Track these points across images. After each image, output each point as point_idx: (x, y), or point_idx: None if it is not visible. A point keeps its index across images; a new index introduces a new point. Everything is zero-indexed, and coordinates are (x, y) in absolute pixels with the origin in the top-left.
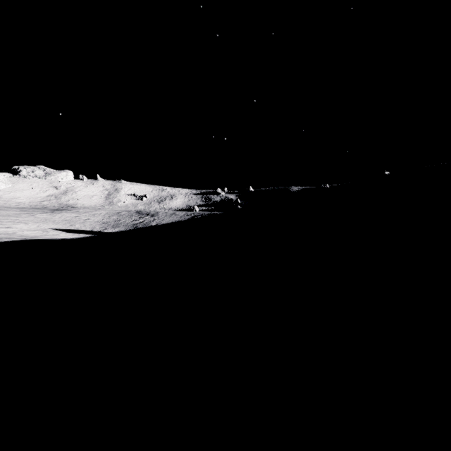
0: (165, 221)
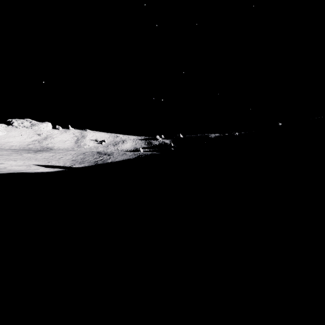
0: (118, 159)
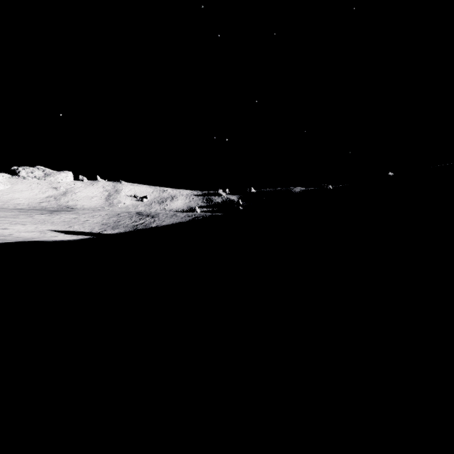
0: (166, 222)
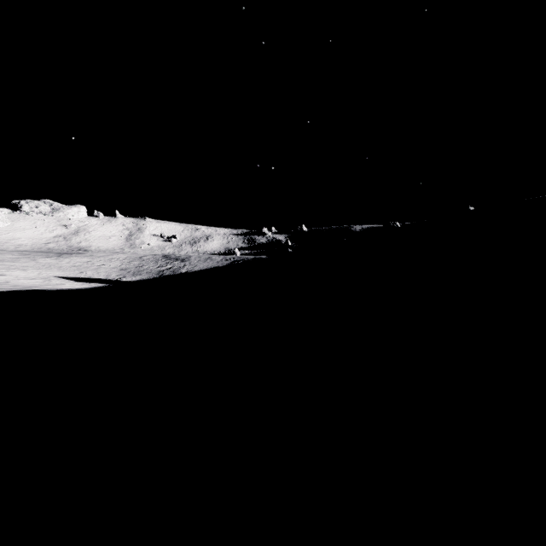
0: (199, 267)
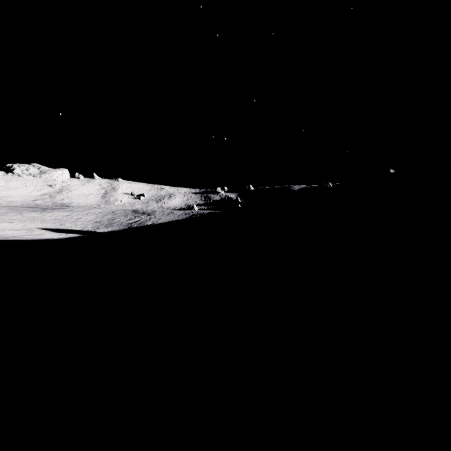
0: (162, 220)
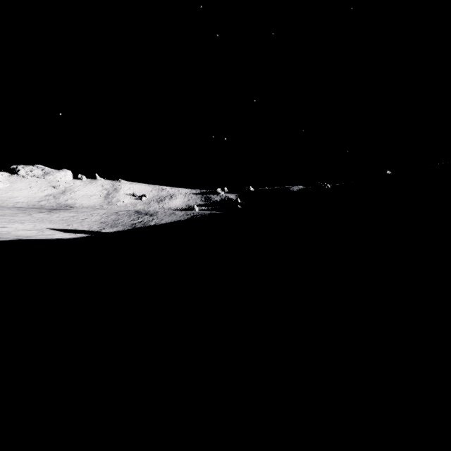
0: (165, 221)
